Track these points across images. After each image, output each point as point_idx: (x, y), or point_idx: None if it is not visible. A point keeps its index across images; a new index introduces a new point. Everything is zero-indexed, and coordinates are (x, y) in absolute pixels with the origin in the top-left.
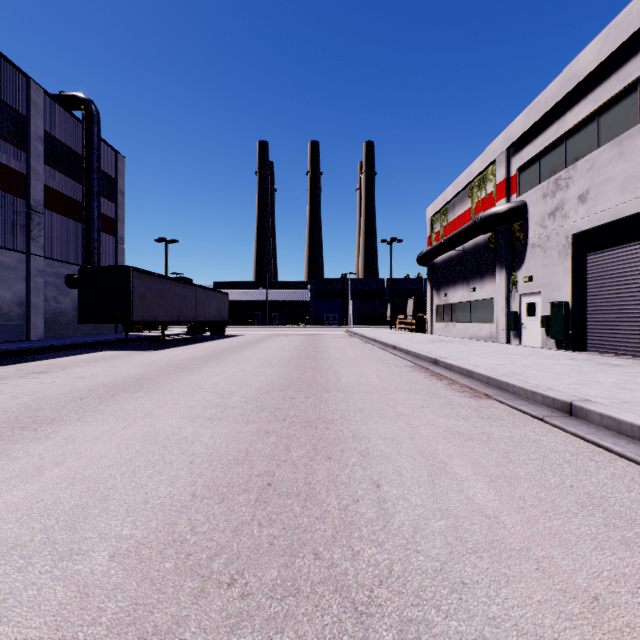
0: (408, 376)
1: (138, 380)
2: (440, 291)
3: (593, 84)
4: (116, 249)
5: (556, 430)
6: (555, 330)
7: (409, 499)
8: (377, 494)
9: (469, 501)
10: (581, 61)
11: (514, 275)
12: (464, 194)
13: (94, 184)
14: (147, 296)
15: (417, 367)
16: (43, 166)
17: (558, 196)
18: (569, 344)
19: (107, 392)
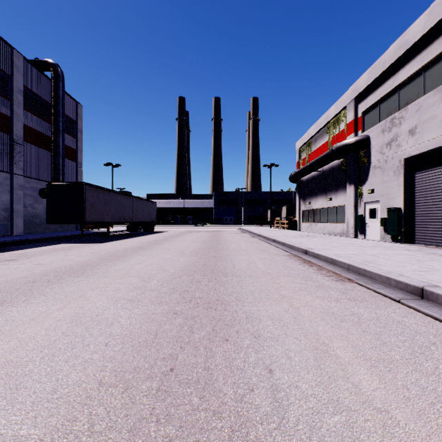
0: (286, 263)
1: (82, 266)
2: (306, 200)
3: (420, 48)
4: (76, 171)
5: (413, 311)
6: (391, 228)
7: (300, 387)
8: (270, 381)
9: (357, 390)
10: (411, 31)
11: (360, 188)
12: (323, 131)
13: (60, 124)
14: (96, 204)
15: (292, 256)
16: (22, 111)
17: (393, 131)
18: (402, 238)
19: (55, 276)
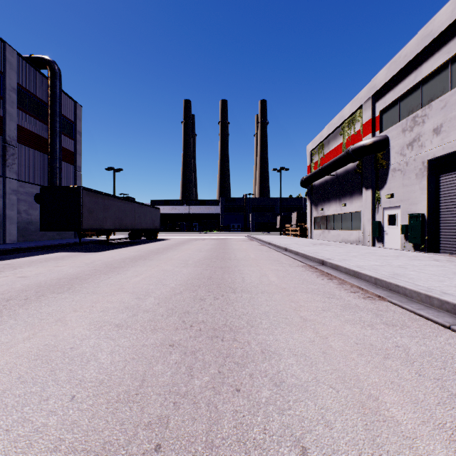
0: (302, 275)
1: (71, 279)
2: (318, 206)
3: (446, 39)
4: (75, 175)
5: None
6: (413, 236)
7: None
8: None
9: None
10: (436, 21)
11: (378, 193)
12: (337, 132)
13: (56, 125)
14: (94, 209)
15: (307, 267)
16: (16, 110)
17: (415, 130)
18: (425, 247)
19: (36, 292)
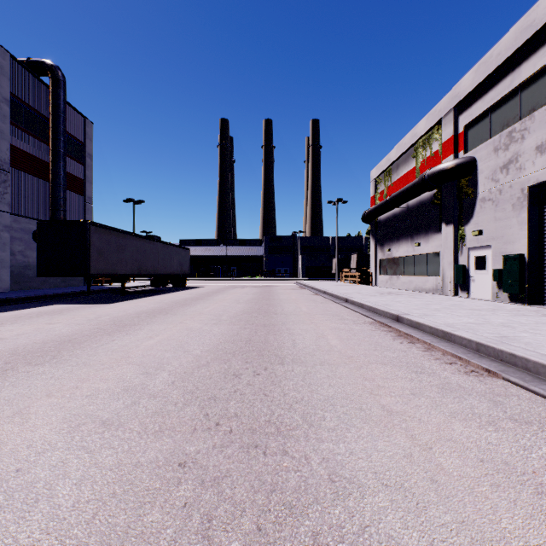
0: (373, 337)
1: (60, 343)
2: (384, 246)
3: None
4: (84, 207)
5: None
6: (509, 283)
7: None
8: None
9: None
10: (541, 7)
11: (462, 229)
12: (408, 155)
13: (60, 145)
14: (106, 250)
15: (377, 324)
16: (9, 126)
17: (512, 148)
18: (526, 297)
19: (5, 364)
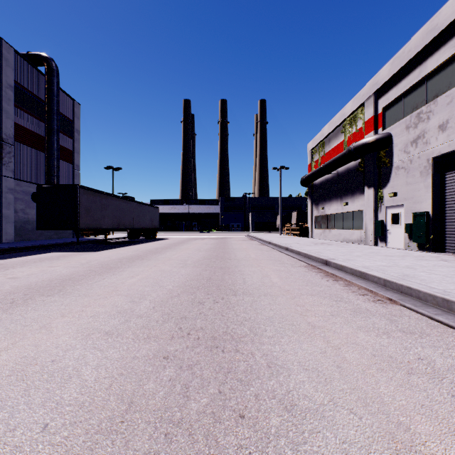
0: (306, 276)
1: (63, 281)
2: (318, 205)
3: (453, 32)
4: (73, 173)
5: None
6: (418, 235)
7: None
8: None
9: None
10: (442, 14)
11: (381, 192)
12: (338, 130)
13: (54, 123)
14: (92, 208)
15: (310, 267)
16: (13, 108)
17: (420, 127)
18: (430, 246)
19: (24, 295)
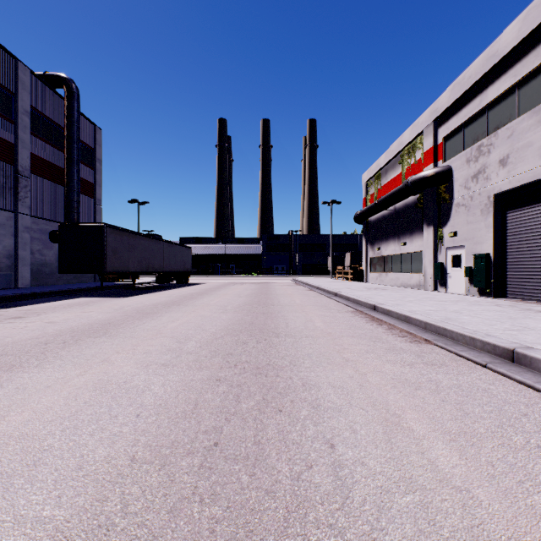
0: (350, 321)
1: (104, 325)
2: (374, 245)
3: (513, 60)
4: (94, 209)
5: (502, 377)
6: (478, 279)
7: (367, 464)
8: (332, 457)
9: (433, 467)
10: (502, 40)
11: (440, 231)
12: (395, 161)
13: (74, 152)
14: (119, 249)
15: (357, 312)
16: (29, 136)
17: (481, 161)
18: (491, 291)
19: (72, 337)
